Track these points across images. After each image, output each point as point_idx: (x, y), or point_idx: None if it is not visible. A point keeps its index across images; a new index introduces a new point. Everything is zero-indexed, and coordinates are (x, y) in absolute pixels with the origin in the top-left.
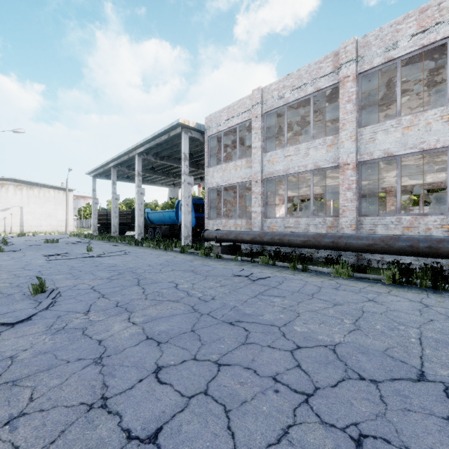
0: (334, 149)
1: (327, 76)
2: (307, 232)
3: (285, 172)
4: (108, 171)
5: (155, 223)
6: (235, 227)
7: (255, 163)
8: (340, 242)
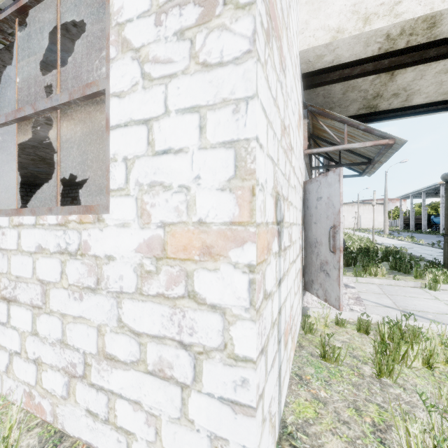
0: None
1: None
2: None
3: None
4: (408, 196)
5: (437, 224)
6: None
7: None
8: None
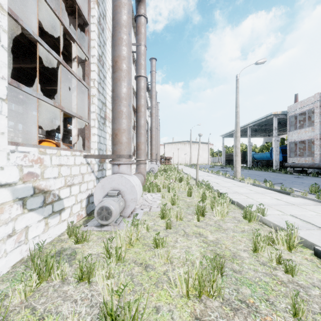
0: None
1: None
2: None
3: None
4: (231, 134)
5: (257, 159)
6: (305, 161)
7: (316, 130)
8: None
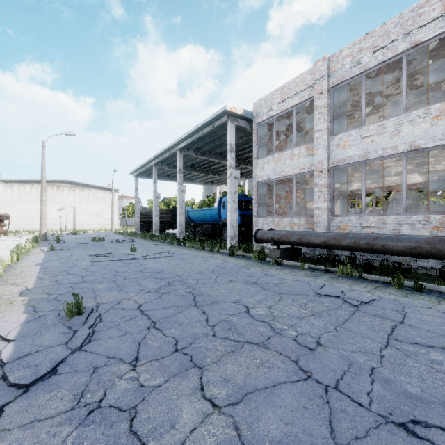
0: None
1: (433, 22)
2: (406, 234)
3: (362, 157)
4: (149, 170)
5: (195, 221)
6: (291, 227)
7: (318, 150)
8: None
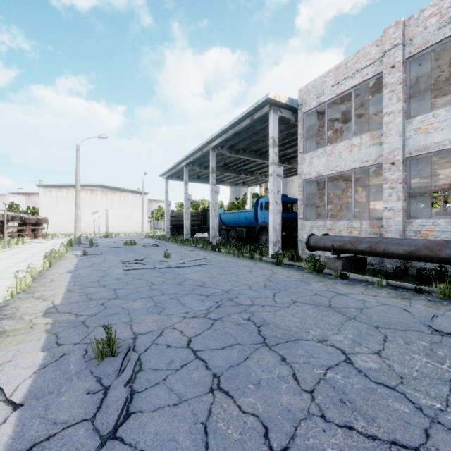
0: None
1: None
2: None
3: None
4: (180, 172)
5: (228, 225)
6: (349, 231)
7: (389, 137)
8: None
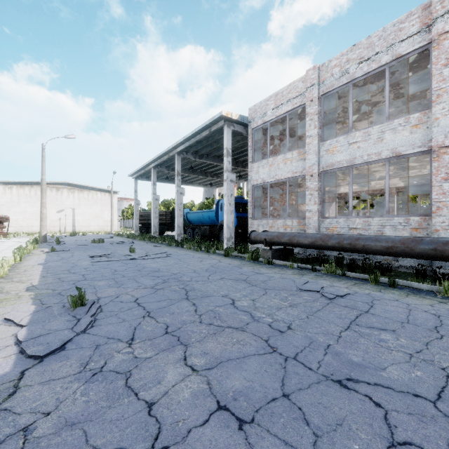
0: (423, 129)
1: (412, 37)
2: (386, 235)
3: (349, 162)
4: (148, 172)
5: (194, 223)
6: (284, 228)
7: (309, 155)
8: (447, 250)
